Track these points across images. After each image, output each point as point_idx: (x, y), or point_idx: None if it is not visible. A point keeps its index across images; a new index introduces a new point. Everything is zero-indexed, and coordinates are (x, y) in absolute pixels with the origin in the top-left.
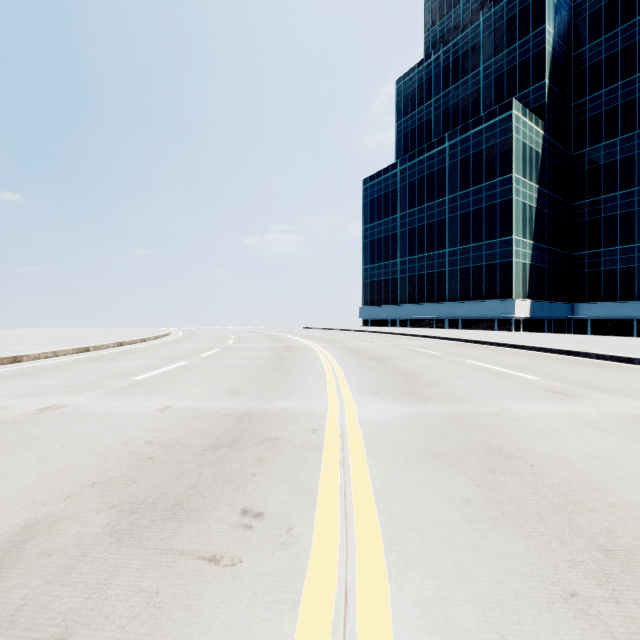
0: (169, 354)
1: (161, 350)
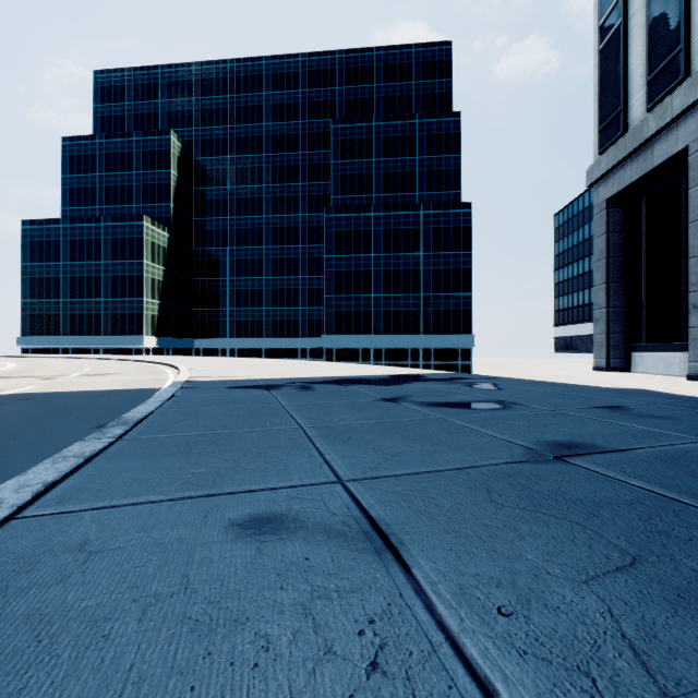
0: None
1: None
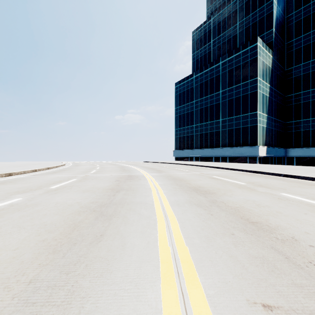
0: (26, 185)
1: (29, 180)
